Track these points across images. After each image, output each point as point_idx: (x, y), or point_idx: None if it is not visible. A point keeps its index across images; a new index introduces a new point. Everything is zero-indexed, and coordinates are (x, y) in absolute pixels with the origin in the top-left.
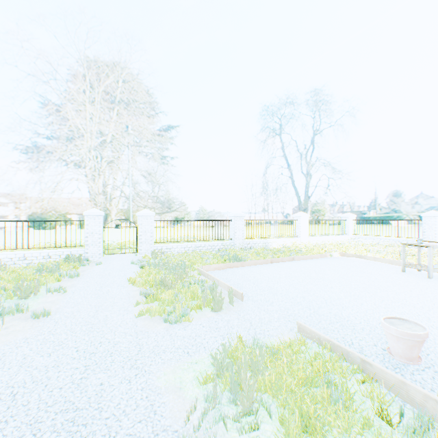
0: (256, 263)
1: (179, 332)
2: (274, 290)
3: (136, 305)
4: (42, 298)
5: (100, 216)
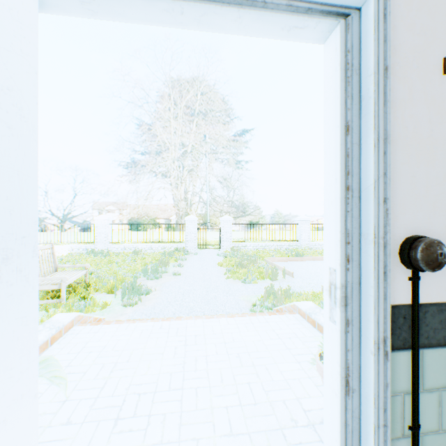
0: (314, 258)
1: (250, 286)
2: (318, 274)
3: (224, 274)
4: (172, 268)
5: (195, 221)
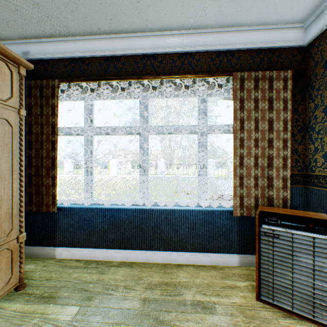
0: None
1: None
2: None
3: None
4: None
5: (214, 162)
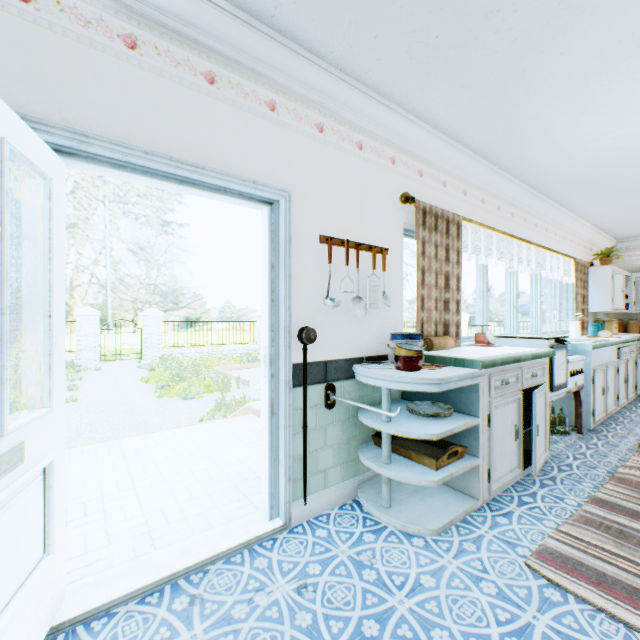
0: None
1: (194, 403)
2: None
3: (155, 393)
4: None
5: (97, 316)
